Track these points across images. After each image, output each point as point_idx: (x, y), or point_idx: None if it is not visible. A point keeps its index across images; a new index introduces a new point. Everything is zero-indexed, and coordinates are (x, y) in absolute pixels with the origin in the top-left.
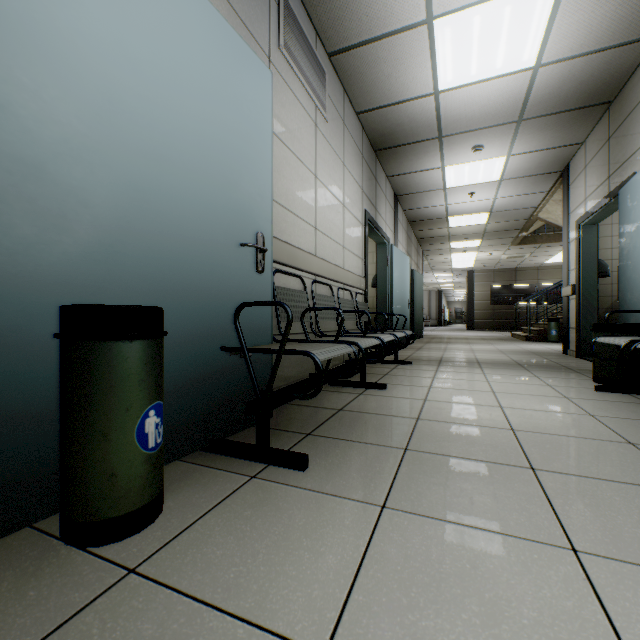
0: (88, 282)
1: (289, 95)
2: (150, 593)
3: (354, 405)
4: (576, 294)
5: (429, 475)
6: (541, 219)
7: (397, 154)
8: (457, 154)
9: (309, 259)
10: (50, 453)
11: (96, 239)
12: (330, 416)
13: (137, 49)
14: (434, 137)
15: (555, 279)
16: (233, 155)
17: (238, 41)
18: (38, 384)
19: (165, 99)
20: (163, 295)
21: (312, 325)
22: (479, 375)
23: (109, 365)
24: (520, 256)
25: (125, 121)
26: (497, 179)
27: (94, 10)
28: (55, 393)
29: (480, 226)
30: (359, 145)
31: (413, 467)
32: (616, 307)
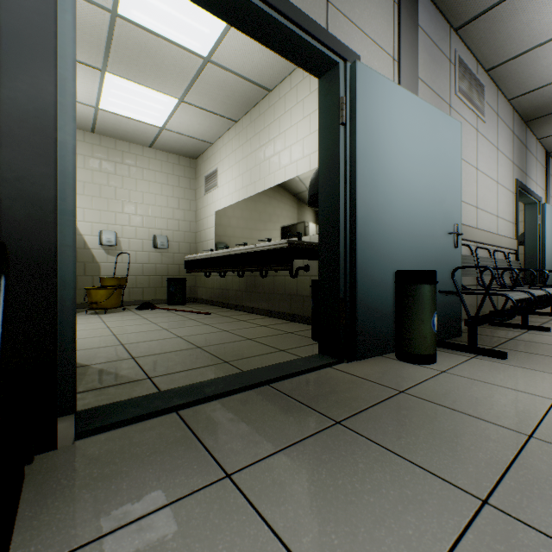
0: (398, 260)
1: (460, 121)
2: (458, 377)
3: (522, 338)
4: None
5: None
6: None
7: None
8: None
9: (473, 232)
10: (390, 328)
11: (400, 242)
12: (504, 341)
13: (410, 152)
14: None
15: None
16: (443, 183)
17: (445, 117)
18: (387, 301)
19: (419, 169)
20: (418, 264)
21: (478, 280)
22: None
23: (423, 294)
24: None
25: (407, 187)
26: None
27: (399, 145)
28: (391, 305)
29: None
30: (509, 125)
31: None
32: None
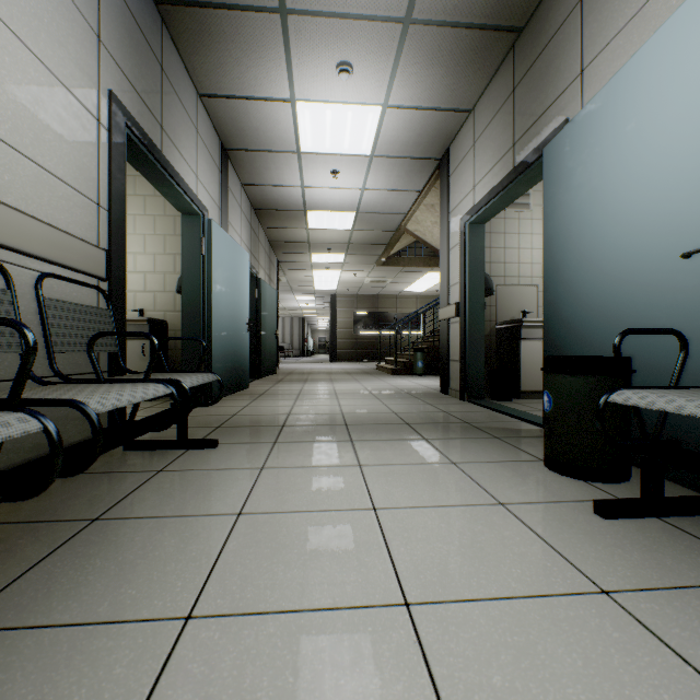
0: None
1: None
2: None
3: None
4: (462, 315)
5: None
6: (409, 231)
7: (207, 32)
8: (314, 74)
9: None
10: None
11: None
12: None
13: None
14: (272, 6)
15: (411, 309)
16: None
17: None
18: None
19: None
20: None
21: None
22: (352, 476)
23: None
24: (383, 281)
25: None
26: (368, 153)
27: None
28: None
29: (345, 233)
30: None
31: None
32: (495, 334)
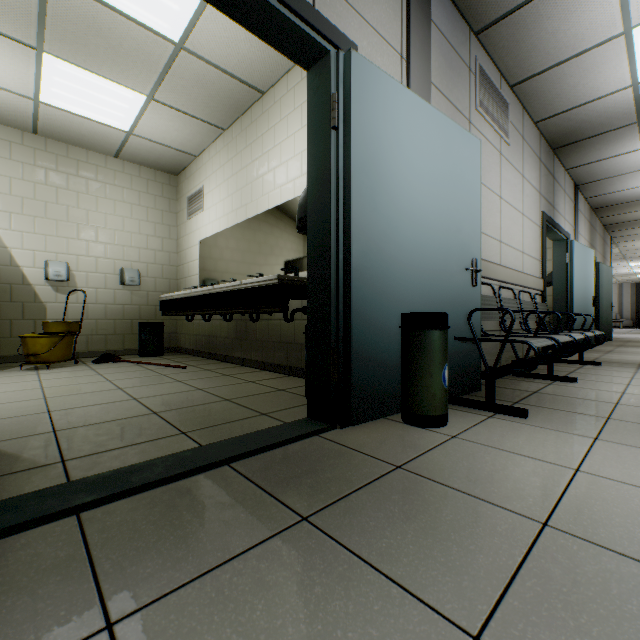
0: (405, 300)
1: (481, 140)
2: (470, 443)
3: (547, 390)
4: None
5: (632, 431)
6: None
7: (580, 147)
8: None
9: (496, 269)
10: (394, 384)
11: (407, 278)
12: (528, 395)
13: (420, 170)
14: (631, 123)
15: None
16: (459, 210)
17: (462, 132)
18: (391, 350)
19: (430, 191)
20: (429, 305)
21: (501, 324)
22: None
23: (432, 341)
24: None
25: (416, 212)
26: None
27: (407, 160)
28: (396, 355)
29: None
30: (536, 151)
31: (616, 427)
32: None
